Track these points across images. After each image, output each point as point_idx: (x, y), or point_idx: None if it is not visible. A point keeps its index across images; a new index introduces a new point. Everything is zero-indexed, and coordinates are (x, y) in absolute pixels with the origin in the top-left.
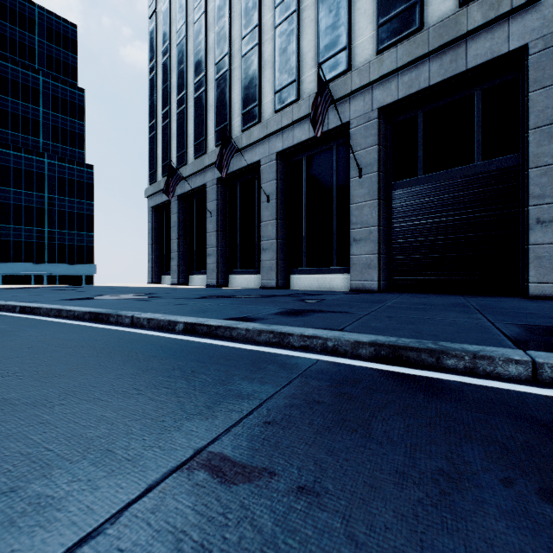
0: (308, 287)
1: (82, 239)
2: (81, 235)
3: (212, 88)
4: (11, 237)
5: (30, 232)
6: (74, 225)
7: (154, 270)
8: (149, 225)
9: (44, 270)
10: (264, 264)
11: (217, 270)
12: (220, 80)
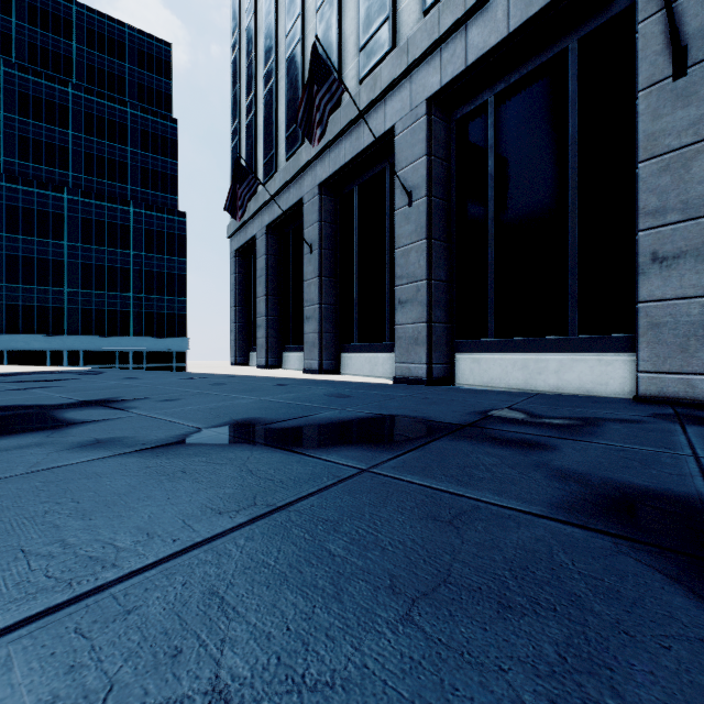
0: (500, 380)
1: (173, 306)
2: (172, 301)
3: (312, 30)
4: (93, 305)
5: (114, 298)
6: (164, 288)
7: (238, 344)
8: (231, 278)
9: (129, 345)
10: (402, 332)
11: (319, 343)
12: (324, 7)
